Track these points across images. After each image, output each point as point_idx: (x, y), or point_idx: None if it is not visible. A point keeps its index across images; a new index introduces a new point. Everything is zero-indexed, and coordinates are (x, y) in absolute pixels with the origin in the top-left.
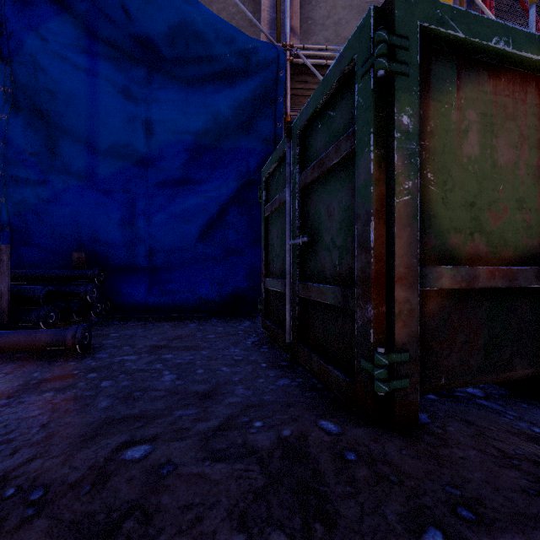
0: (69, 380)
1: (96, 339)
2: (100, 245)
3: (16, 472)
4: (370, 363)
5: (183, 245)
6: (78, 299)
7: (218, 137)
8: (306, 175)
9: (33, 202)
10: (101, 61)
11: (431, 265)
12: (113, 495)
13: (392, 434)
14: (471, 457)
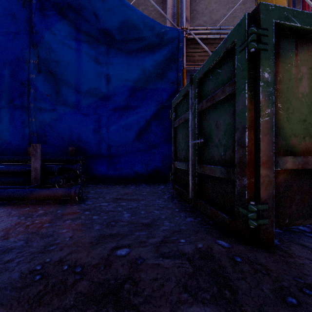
0: (76, 215)
1: (83, 194)
2: (82, 143)
3: (65, 258)
4: (246, 209)
5: (126, 143)
6: (72, 172)
7: (145, 82)
8: (202, 104)
9: (48, 120)
10: (83, 43)
11: (280, 155)
12: (116, 272)
13: (259, 249)
14: (307, 263)
